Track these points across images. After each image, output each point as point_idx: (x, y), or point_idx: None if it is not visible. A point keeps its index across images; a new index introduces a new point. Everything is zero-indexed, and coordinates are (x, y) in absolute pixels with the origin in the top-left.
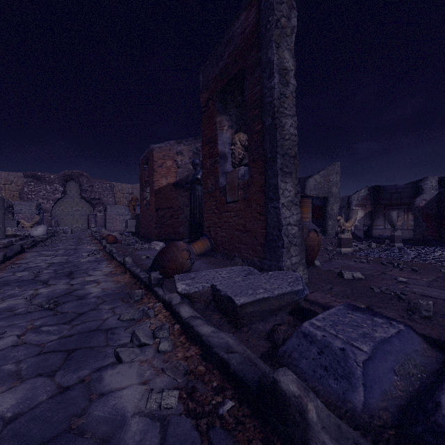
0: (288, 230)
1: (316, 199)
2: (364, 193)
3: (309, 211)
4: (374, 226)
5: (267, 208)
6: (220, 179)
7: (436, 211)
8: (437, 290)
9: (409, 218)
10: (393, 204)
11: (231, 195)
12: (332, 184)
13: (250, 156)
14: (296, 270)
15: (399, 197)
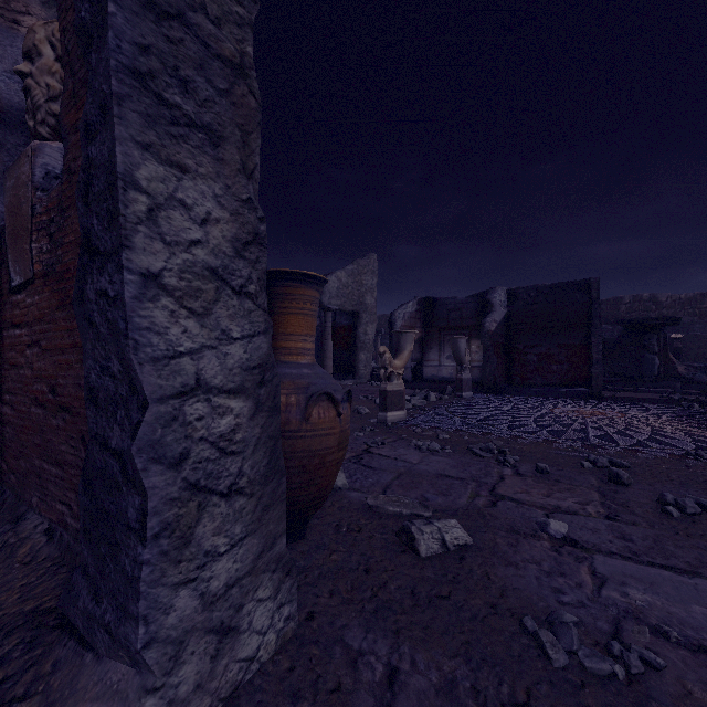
0: (191, 422)
1: (341, 316)
2: (413, 308)
3: (311, 328)
4: (426, 361)
5: (81, 300)
6: (1, 201)
7: (505, 339)
8: (678, 579)
9: (471, 349)
10: (451, 328)
11: (16, 256)
12: (366, 290)
13: (67, 80)
14: (238, 615)
15: (459, 317)
